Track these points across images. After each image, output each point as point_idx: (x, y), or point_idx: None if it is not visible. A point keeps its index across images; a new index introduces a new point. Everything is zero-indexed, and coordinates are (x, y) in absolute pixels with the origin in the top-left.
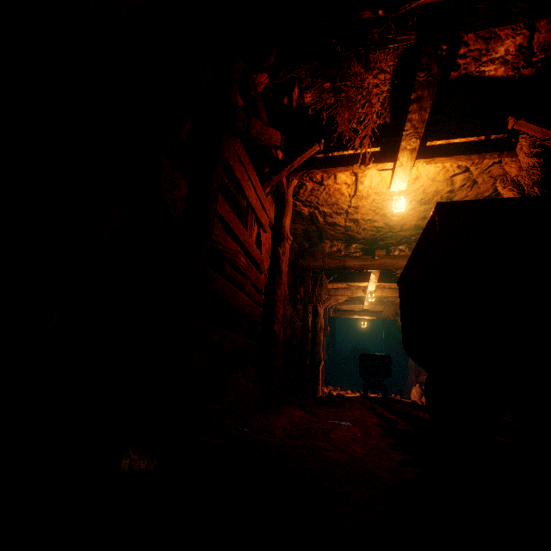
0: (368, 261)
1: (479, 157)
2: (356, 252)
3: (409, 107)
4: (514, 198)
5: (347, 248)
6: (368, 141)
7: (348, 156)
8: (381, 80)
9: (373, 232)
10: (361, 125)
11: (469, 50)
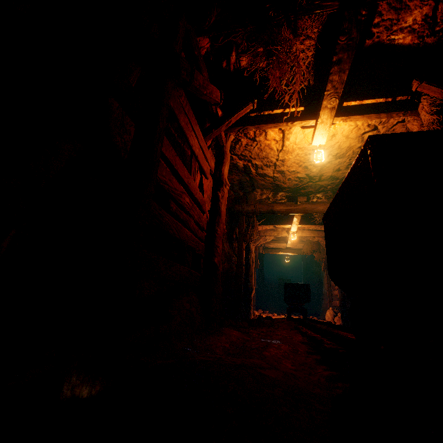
0: (291, 206)
1: (387, 115)
2: (282, 199)
3: (331, 69)
4: (442, 130)
5: (274, 196)
6: (297, 96)
7: (277, 114)
8: (307, 46)
9: (296, 182)
10: (288, 87)
11: (382, 19)
